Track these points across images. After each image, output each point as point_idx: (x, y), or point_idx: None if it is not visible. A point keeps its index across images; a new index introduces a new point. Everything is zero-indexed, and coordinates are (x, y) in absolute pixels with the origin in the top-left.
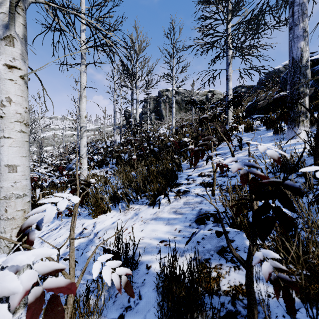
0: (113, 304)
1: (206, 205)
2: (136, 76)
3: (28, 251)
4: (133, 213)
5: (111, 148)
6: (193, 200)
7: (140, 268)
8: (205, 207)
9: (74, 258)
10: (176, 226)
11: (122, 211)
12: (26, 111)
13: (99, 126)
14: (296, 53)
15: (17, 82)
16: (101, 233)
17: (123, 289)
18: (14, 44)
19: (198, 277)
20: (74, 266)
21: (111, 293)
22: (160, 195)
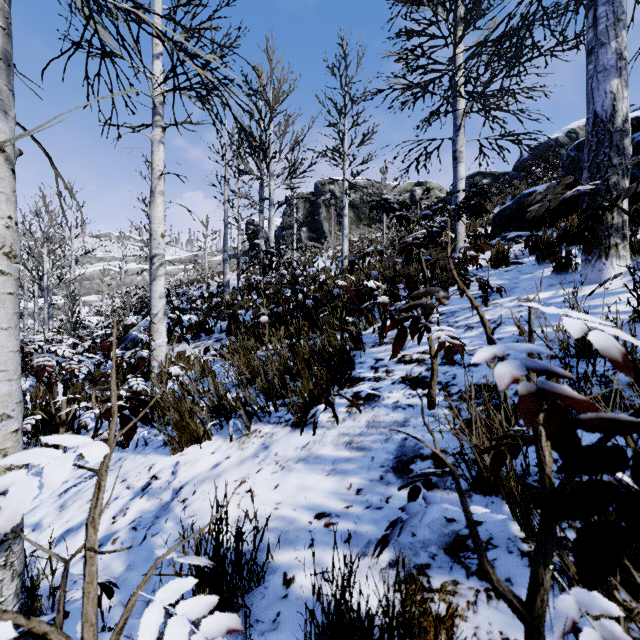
0: None
1: (417, 430)
2: (270, 152)
3: None
4: (258, 443)
5: (219, 299)
6: (388, 418)
7: (269, 584)
8: (414, 434)
9: (94, 598)
10: (352, 479)
11: (235, 438)
12: (10, 226)
13: (195, 253)
14: (602, 103)
15: None
16: (189, 490)
17: (230, 638)
18: None
19: (406, 634)
20: (94, 618)
21: None
22: (317, 404)
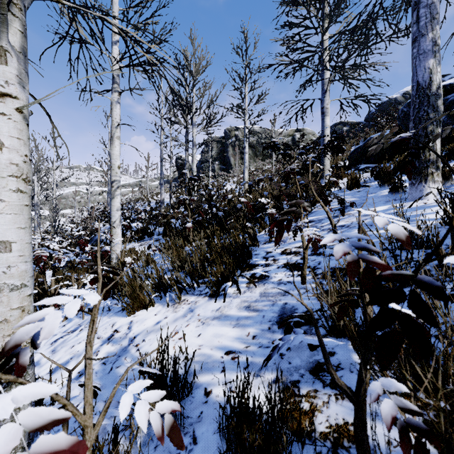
0: (155, 450)
1: (293, 298)
2: (193, 108)
3: (7, 395)
4: (186, 308)
5: (157, 212)
6: (274, 290)
7: (195, 395)
8: (292, 300)
9: (91, 388)
10: (249, 329)
11: (170, 304)
12: (26, 161)
13: (140, 179)
14: (422, 75)
15: (11, 117)
16: (140, 338)
17: None
18: (7, 60)
19: (282, 415)
20: (91, 401)
21: (151, 433)
22: (226, 281)
